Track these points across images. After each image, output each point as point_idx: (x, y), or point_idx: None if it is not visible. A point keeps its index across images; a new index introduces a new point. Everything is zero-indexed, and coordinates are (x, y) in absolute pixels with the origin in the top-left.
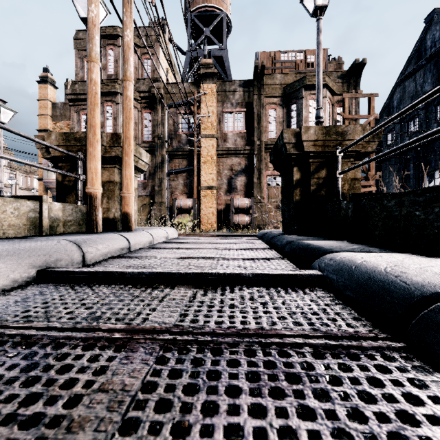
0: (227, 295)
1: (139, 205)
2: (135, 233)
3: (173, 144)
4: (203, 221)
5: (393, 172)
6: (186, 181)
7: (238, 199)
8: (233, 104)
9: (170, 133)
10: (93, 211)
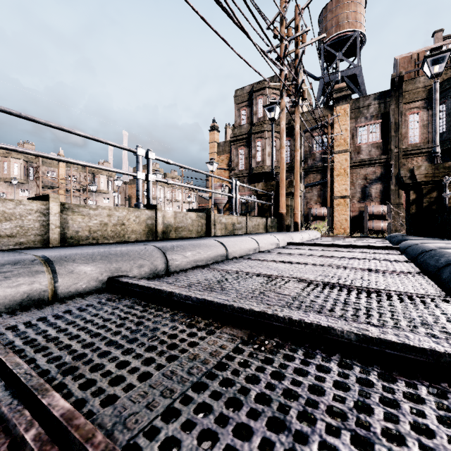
0: (357, 250)
1: None
2: (302, 233)
3: (308, 162)
4: (336, 226)
5: None
6: (320, 193)
7: (372, 206)
8: (367, 117)
9: (306, 153)
10: (283, 221)
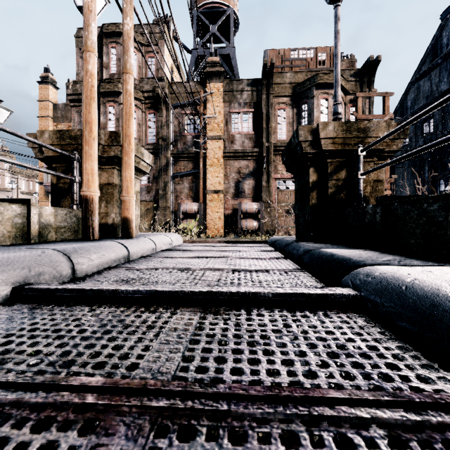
0: (243, 324)
1: (142, 210)
2: (136, 240)
3: (178, 146)
4: (209, 226)
5: (407, 176)
6: (192, 185)
7: (246, 203)
8: (241, 104)
9: (175, 134)
10: (89, 216)
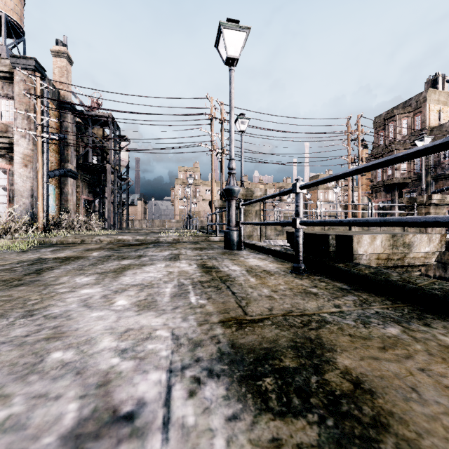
0: None
1: None
2: None
3: (437, 171)
4: None
5: None
6: None
7: None
8: None
9: (435, 163)
10: None
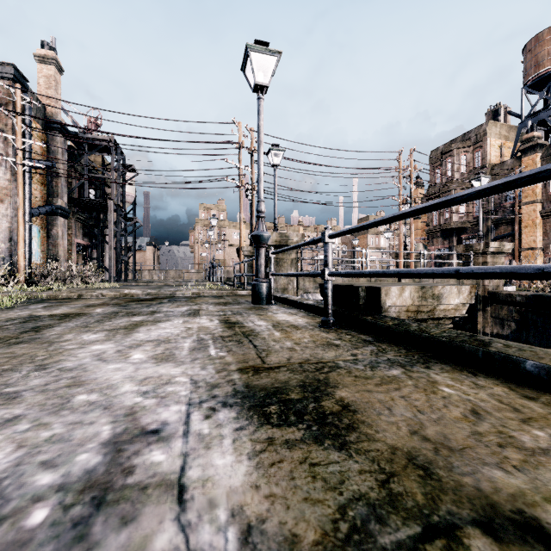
0: None
1: None
2: None
3: (498, 215)
4: None
5: None
6: None
7: None
8: None
9: (496, 206)
10: None
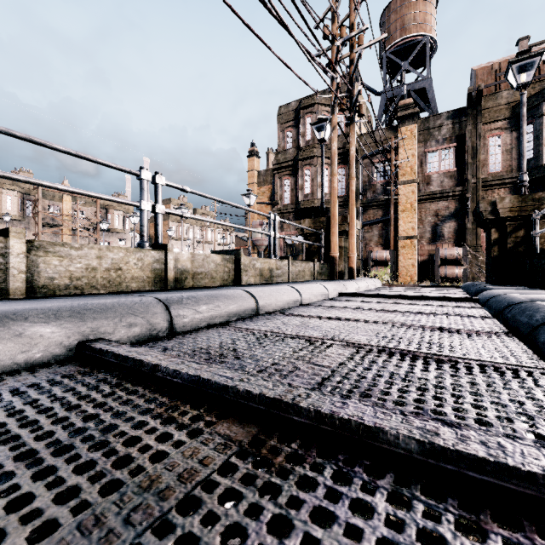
0: (426, 302)
1: None
2: (359, 281)
3: (367, 195)
4: (401, 273)
5: None
6: (381, 232)
7: (445, 248)
8: (438, 141)
9: (364, 184)
10: (334, 267)
